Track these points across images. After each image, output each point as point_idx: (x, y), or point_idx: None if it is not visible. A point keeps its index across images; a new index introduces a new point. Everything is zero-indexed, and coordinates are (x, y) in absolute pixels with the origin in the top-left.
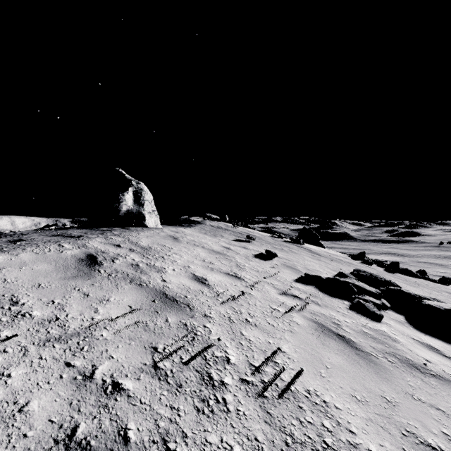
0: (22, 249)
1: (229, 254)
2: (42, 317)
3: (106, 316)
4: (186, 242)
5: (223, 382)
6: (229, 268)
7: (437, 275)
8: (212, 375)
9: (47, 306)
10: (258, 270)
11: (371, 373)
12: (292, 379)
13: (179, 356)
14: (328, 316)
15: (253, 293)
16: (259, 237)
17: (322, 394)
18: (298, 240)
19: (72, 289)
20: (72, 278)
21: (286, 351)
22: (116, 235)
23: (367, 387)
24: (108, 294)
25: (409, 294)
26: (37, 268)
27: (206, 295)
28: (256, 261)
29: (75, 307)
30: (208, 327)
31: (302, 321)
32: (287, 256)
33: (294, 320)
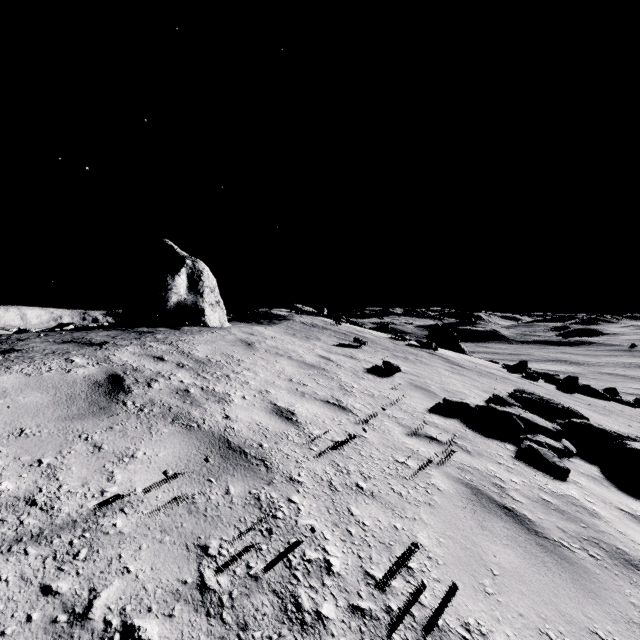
0: (4, 368)
1: (328, 367)
2: (16, 493)
3: (127, 487)
4: (264, 350)
5: (320, 616)
6: (329, 391)
7: (629, 392)
8: (301, 600)
9: (28, 470)
10: (373, 394)
11: (566, 583)
12: (437, 602)
13: (245, 562)
14: (485, 472)
15: (366, 435)
16: (372, 339)
17: (491, 631)
18: (429, 344)
19: (75, 437)
20: (79, 417)
21: (424, 545)
22: (159, 341)
23: (564, 613)
24: (135, 445)
25: (604, 431)
26: (24, 401)
27: (293, 441)
28: (370, 378)
29: (75, 471)
30: (295, 501)
31: (446, 484)
32: (414, 370)
33: (434, 482)
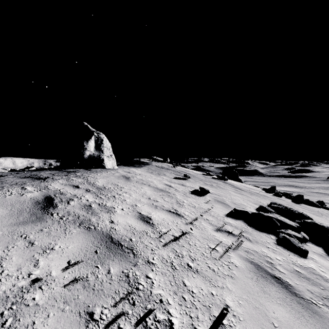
0: None
1: (170, 191)
2: None
3: (45, 270)
4: (135, 181)
5: None
6: (170, 205)
7: (327, 202)
8: None
9: None
10: (195, 206)
11: None
12: None
13: (117, 324)
14: (261, 253)
15: (192, 231)
16: (193, 175)
17: None
18: (223, 177)
19: (18, 236)
20: (23, 224)
21: (230, 306)
22: (77, 177)
23: None
24: (54, 241)
25: (323, 227)
26: None
27: (150, 236)
28: (193, 197)
29: (14, 260)
30: (150, 277)
31: (239, 262)
32: (216, 192)
33: (232, 261)
